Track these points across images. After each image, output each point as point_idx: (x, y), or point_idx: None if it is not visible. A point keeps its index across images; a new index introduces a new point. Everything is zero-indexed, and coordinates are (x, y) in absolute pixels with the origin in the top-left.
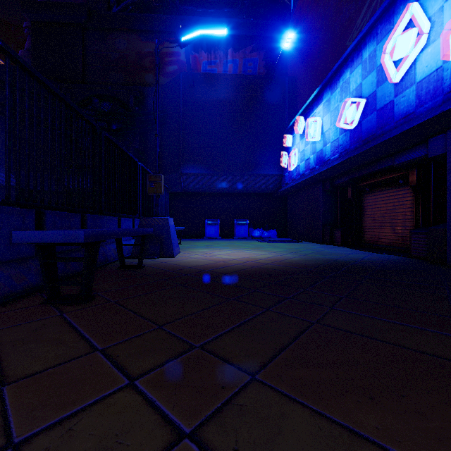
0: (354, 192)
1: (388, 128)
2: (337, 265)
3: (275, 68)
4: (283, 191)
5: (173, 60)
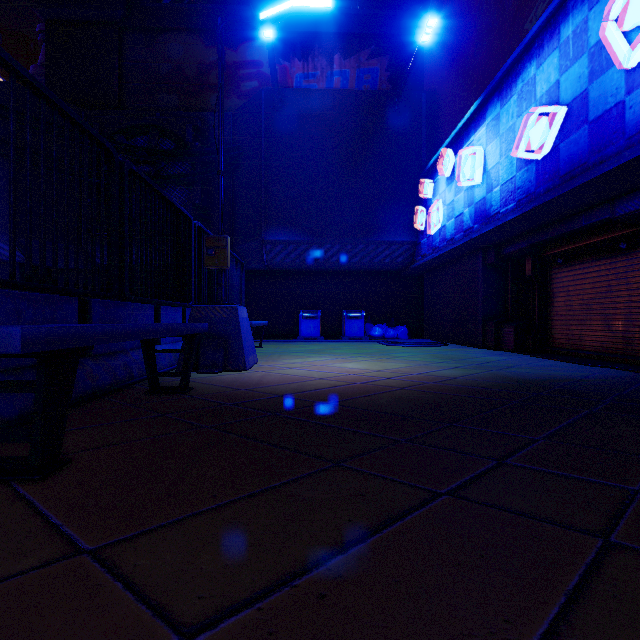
0: (537, 265)
1: (613, 150)
2: (528, 387)
3: (406, 77)
4: (418, 267)
5: (251, 73)
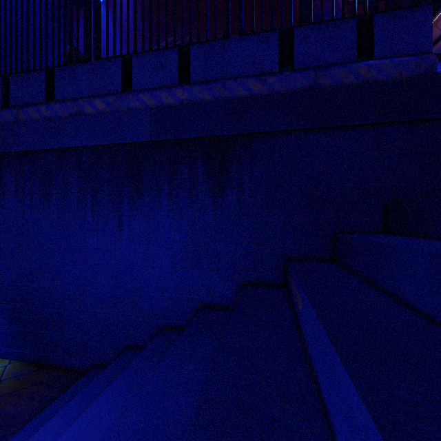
0: None
1: None
2: None
3: None
4: None
5: None
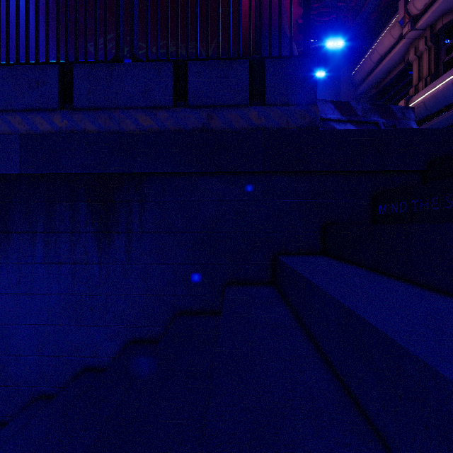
0: None
1: None
2: None
3: None
4: None
5: None
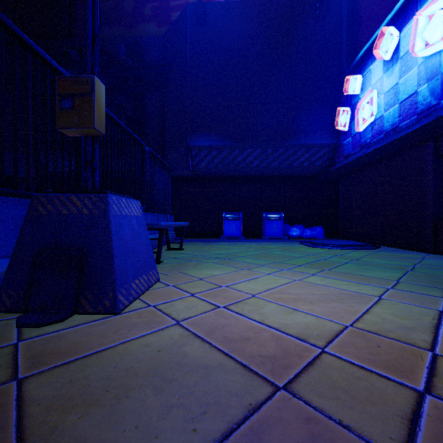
0: None
1: None
2: None
3: None
4: (339, 168)
5: (180, 4)
